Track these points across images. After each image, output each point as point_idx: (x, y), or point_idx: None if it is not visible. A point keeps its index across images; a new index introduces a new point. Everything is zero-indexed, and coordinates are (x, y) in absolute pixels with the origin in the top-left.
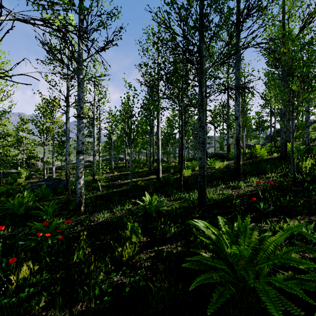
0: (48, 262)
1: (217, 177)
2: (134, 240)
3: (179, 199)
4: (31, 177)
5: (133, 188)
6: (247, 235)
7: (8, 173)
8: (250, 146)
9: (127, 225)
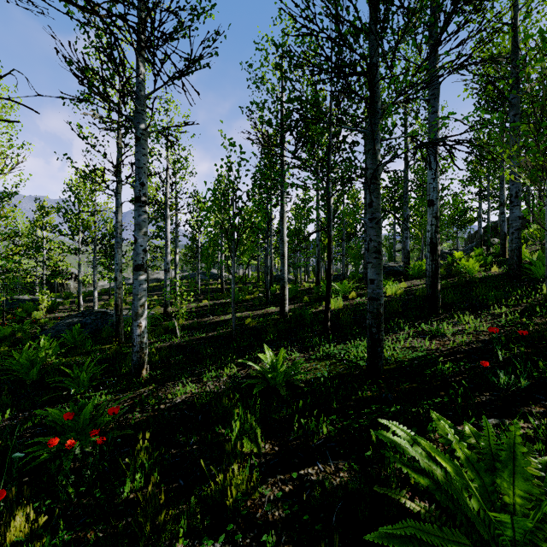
0: (73, 497)
1: (393, 314)
2: (246, 449)
3: (328, 357)
4: (57, 309)
5: (238, 333)
6: (518, 472)
7: (17, 300)
8: (441, 254)
9: (230, 413)
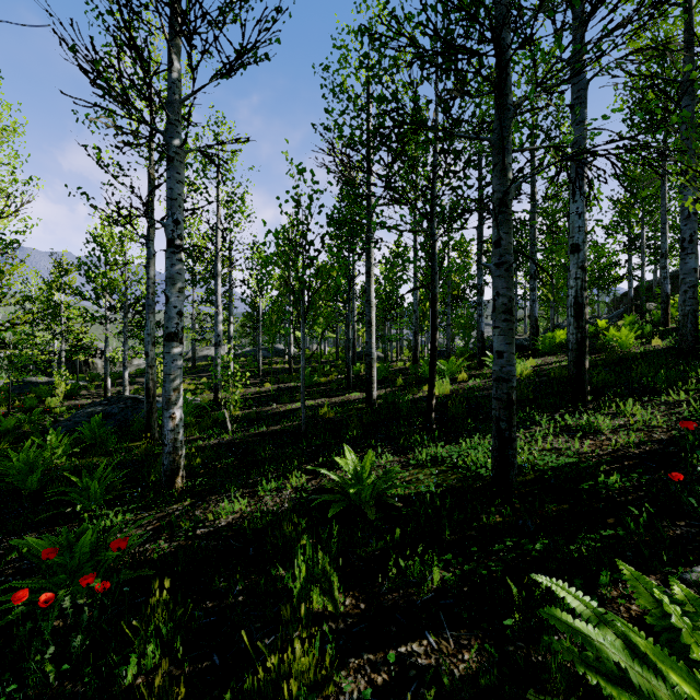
0: (53, 678)
1: (521, 402)
2: (316, 605)
3: (434, 462)
4: (79, 395)
5: (309, 427)
6: None
7: (29, 383)
8: None
9: (294, 545)
